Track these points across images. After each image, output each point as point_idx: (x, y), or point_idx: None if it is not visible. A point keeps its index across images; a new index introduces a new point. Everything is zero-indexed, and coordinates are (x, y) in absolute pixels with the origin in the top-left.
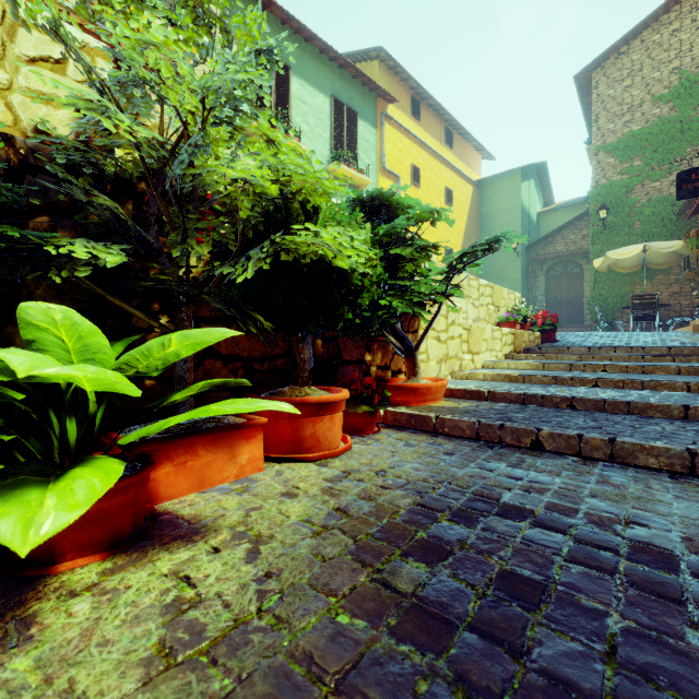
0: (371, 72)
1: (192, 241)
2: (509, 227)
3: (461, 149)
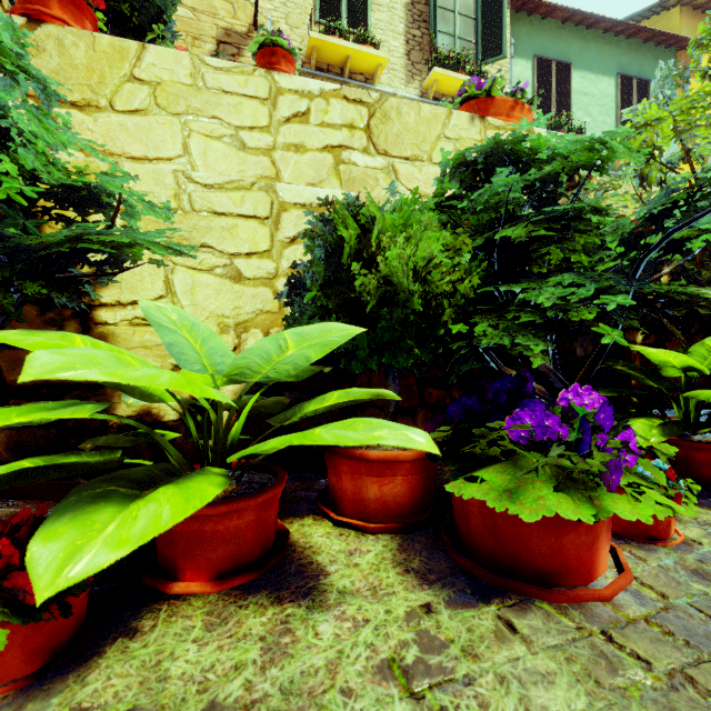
0: (667, 24)
1: None
2: None
3: None
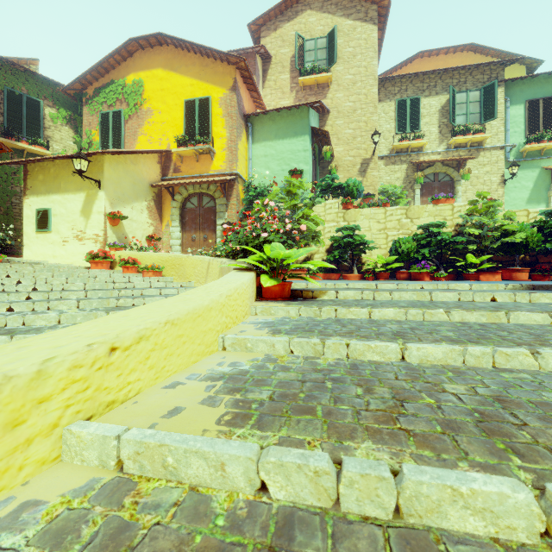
0: None
1: (486, 242)
2: None
3: None
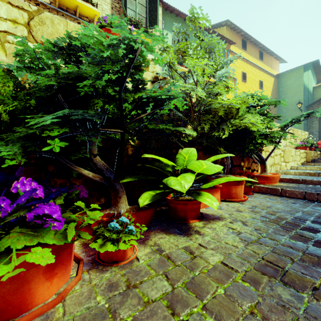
0: (222, 32)
1: (203, 124)
2: (296, 97)
3: (267, 60)
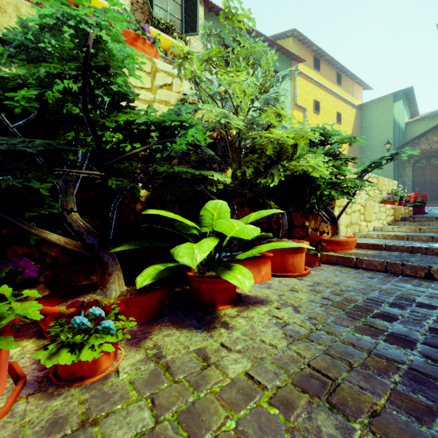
0: (287, 45)
1: (244, 168)
2: (383, 135)
3: (347, 85)
